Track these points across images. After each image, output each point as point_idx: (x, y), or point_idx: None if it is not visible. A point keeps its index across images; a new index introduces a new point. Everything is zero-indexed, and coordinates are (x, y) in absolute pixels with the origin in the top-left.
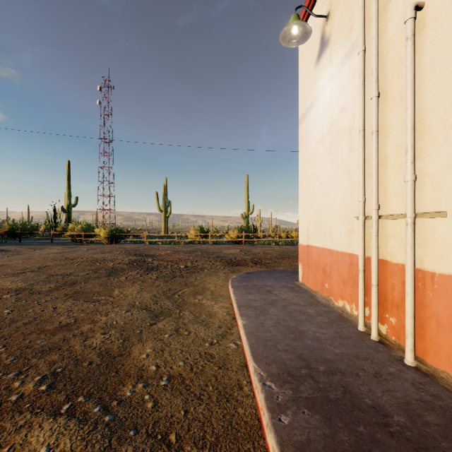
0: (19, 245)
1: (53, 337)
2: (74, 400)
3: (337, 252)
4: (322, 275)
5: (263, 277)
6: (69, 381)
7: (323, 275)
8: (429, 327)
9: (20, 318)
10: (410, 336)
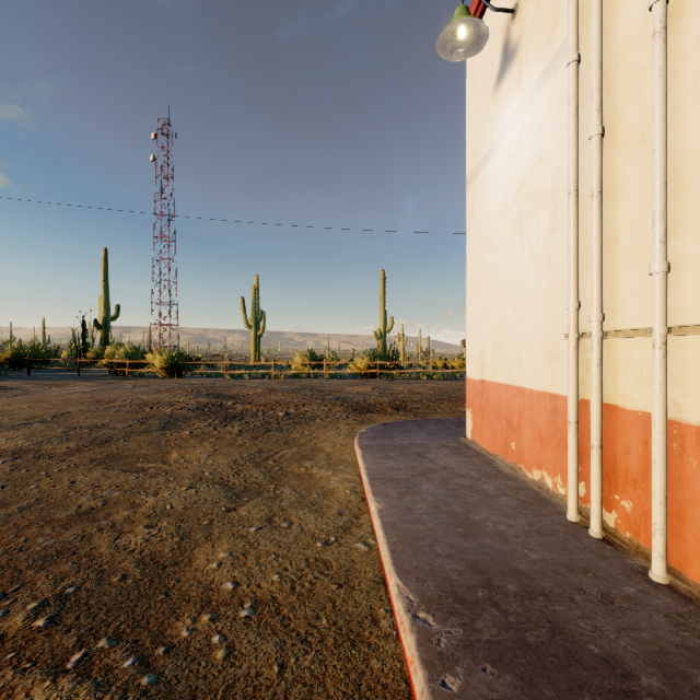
0: (27, 380)
1: (65, 533)
2: (91, 646)
3: (530, 391)
4: (505, 429)
5: (409, 432)
6: (85, 611)
7: (508, 428)
8: (691, 518)
9: (15, 500)
10: (660, 533)
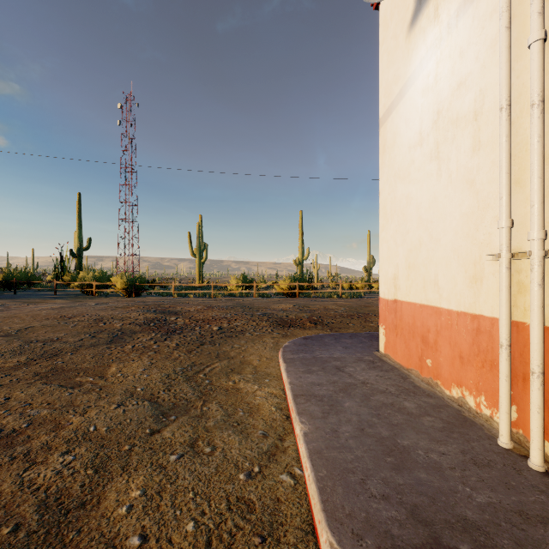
0: (12, 298)
1: None
2: None
3: (448, 312)
4: (420, 346)
5: (327, 345)
6: None
7: (423, 345)
8: None
9: None
10: None
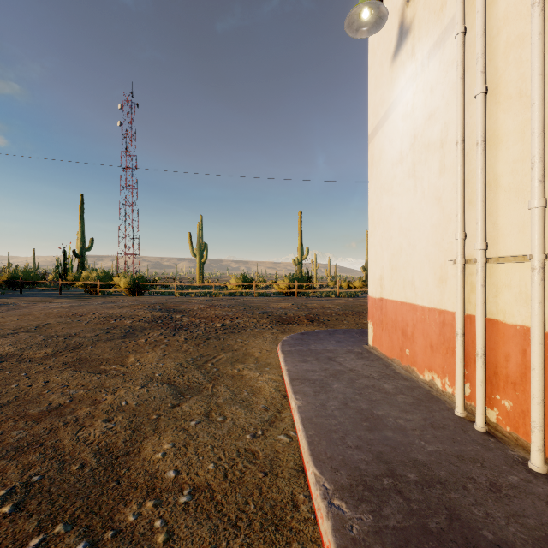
0: (19, 297)
1: (35, 426)
2: (49, 531)
3: (422, 308)
4: (401, 338)
5: (322, 340)
6: (47, 497)
7: (403, 337)
8: None
9: None
10: (538, 430)
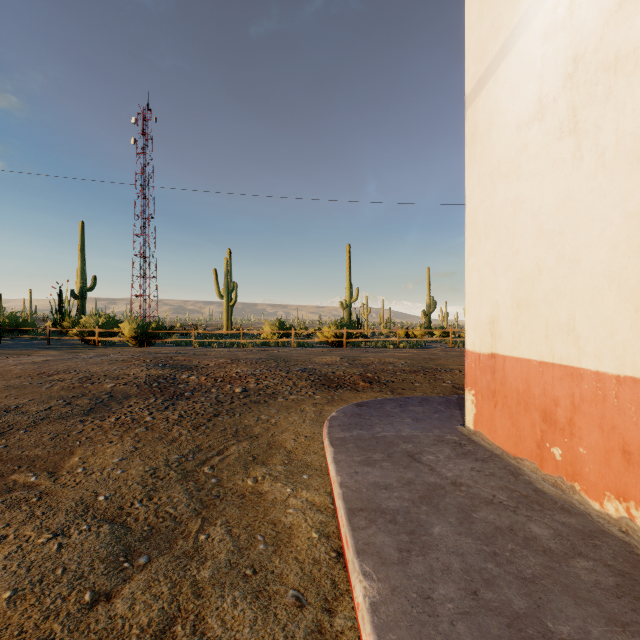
0: None
1: None
2: None
3: (598, 375)
4: (539, 425)
5: (390, 416)
6: None
7: (545, 425)
8: None
9: None
10: None
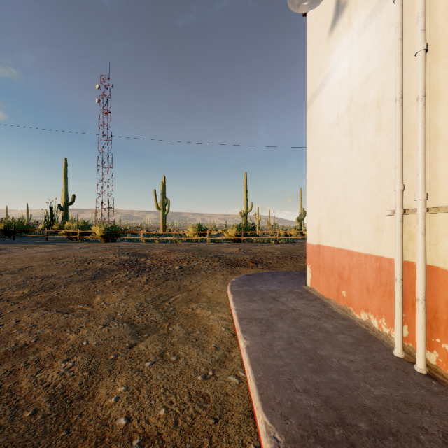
0: (12, 243)
1: None
2: None
3: (358, 254)
4: (337, 281)
5: (265, 281)
6: None
7: (339, 280)
8: None
9: None
10: None
